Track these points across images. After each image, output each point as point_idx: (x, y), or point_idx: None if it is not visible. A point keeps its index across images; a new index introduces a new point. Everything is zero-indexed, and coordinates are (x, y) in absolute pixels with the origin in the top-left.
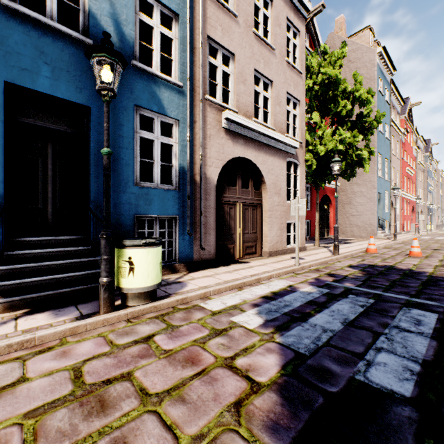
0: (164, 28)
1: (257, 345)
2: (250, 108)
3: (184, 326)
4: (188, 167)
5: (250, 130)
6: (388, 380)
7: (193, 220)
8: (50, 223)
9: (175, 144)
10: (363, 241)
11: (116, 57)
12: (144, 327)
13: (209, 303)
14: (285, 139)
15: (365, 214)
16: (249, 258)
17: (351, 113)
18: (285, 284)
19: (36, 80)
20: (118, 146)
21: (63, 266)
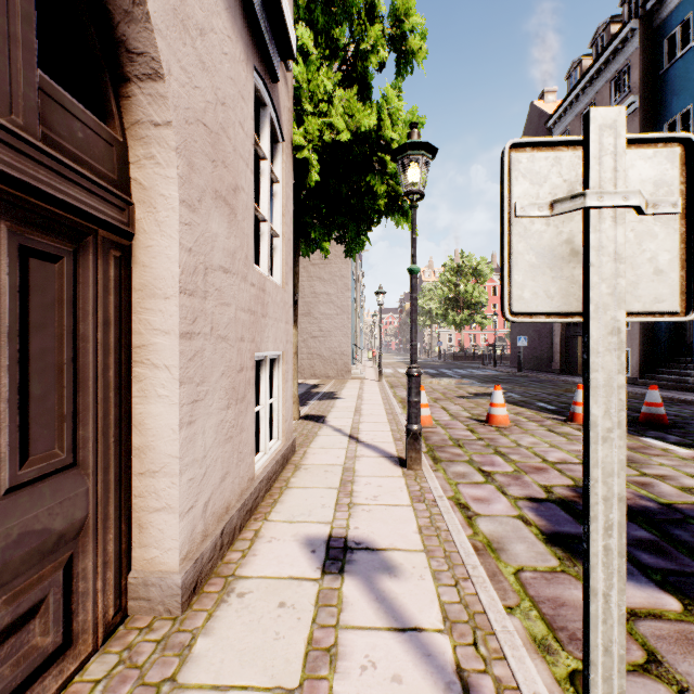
0: None
1: None
2: None
3: None
4: None
5: None
6: None
7: None
8: None
9: None
10: (343, 386)
11: None
12: None
13: None
14: None
15: (335, 334)
16: None
17: (372, 87)
18: None
19: None
20: None
21: None
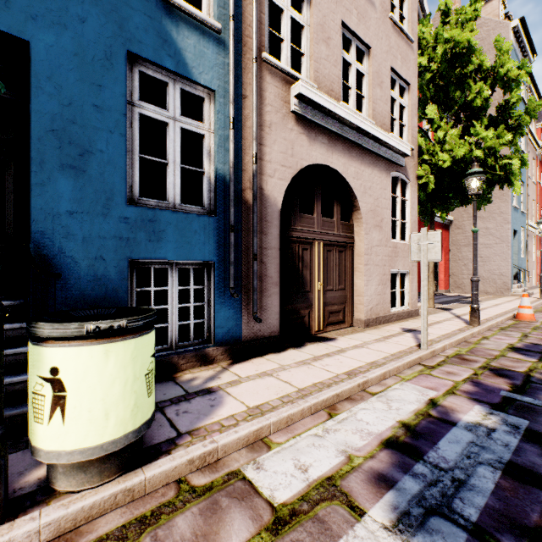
0: None
1: None
2: (337, 86)
3: None
4: (231, 175)
5: (336, 121)
6: None
7: (240, 270)
8: None
9: (207, 134)
10: (493, 299)
11: None
12: None
13: (266, 466)
14: (390, 139)
15: (493, 259)
16: (333, 330)
17: (487, 105)
18: (419, 396)
19: None
20: (93, 127)
21: None
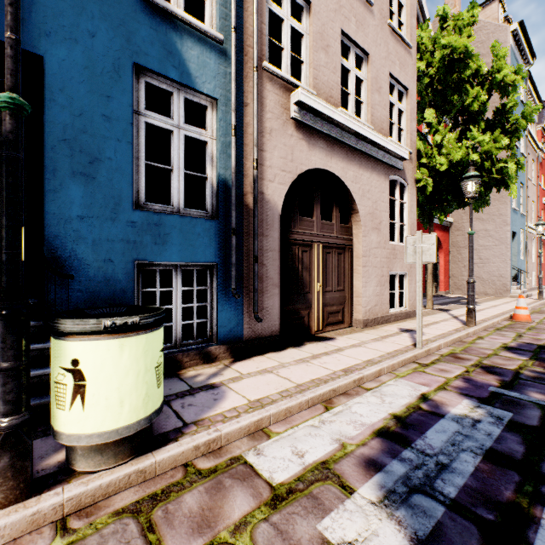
0: None
1: None
2: (335, 92)
3: None
4: (233, 180)
5: (335, 127)
6: None
7: (241, 271)
8: None
9: (210, 141)
10: (492, 300)
11: None
12: None
13: (265, 452)
14: (388, 143)
15: (493, 261)
16: (333, 330)
17: (484, 109)
18: (412, 391)
19: None
20: (102, 136)
21: None
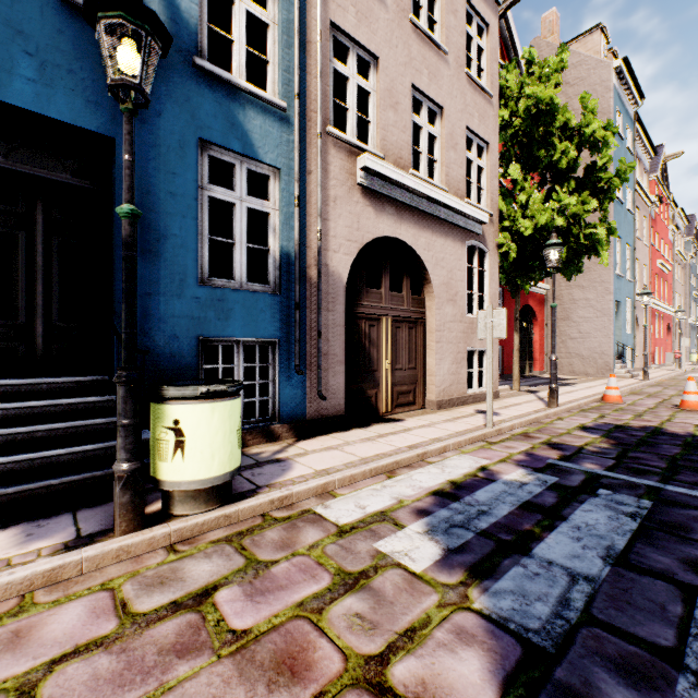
0: (254, 4)
1: (435, 618)
2: (406, 152)
3: (280, 563)
4: (296, 252)
5: (405, 191)
6: None
7: (305, 348)
8: (40, 353)
9: (273, 212)
10: (591, 381)
11: (145, 22)
12: (200, 566)
13: (332, 506)
14: (465, 207)
15: (594, 336)
16: (403, 412)
17: (575, 165)
18: (473, 464)
19: (7, 84)
20: (168, 213)
21: (59, 433)
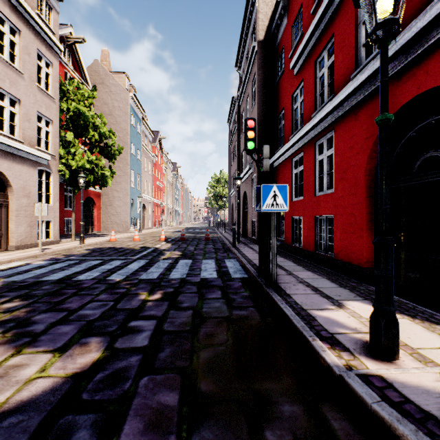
0: None
1: None
2: None
3: None
4: None
5: None
6: (54, 278)
7: None
8: None
9: None
10: (118, 234)
11: None
12: None
13: None
14: (35, 151)
15: (123, 214)
16: None
17: (101, 140)
18: (23, 263)
19: None
20: None
21: None
